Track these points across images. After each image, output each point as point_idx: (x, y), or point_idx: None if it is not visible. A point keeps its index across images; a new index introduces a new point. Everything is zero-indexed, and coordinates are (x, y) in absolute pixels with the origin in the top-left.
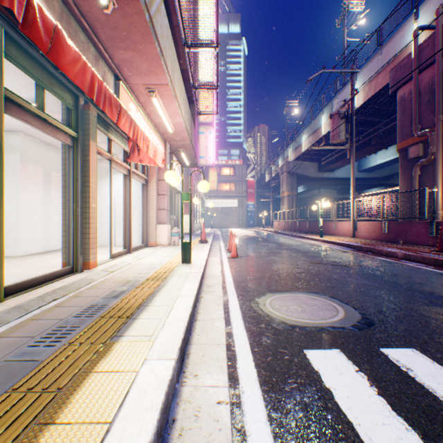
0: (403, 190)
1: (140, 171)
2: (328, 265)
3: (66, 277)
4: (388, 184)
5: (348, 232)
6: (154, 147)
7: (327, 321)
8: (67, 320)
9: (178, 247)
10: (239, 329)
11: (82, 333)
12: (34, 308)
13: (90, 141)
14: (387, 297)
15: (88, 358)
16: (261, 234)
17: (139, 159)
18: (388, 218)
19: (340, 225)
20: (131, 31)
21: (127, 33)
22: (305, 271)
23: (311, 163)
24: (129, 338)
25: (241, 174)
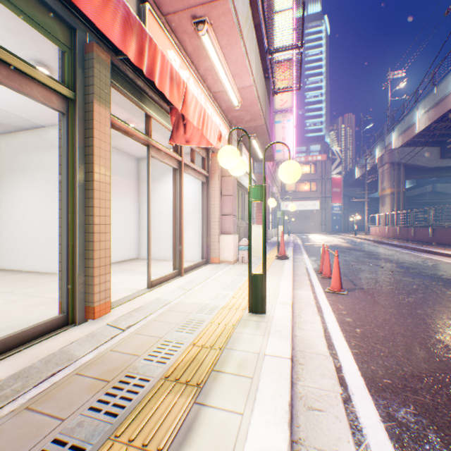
0: None
1: (200, 166)
2: None
3: (42, 340)
4: None
5: None
6: (200, 106)
7: None
8: None
9: (246, 266)
10: None
11: None
12: None
13: (94, 103)
14: None
15: None
16: (357, 245)
17: (185, 139)
18: None
19: None
20: None
21: None
22: None
23: (427, 148)
24: None
25: (324, 171)
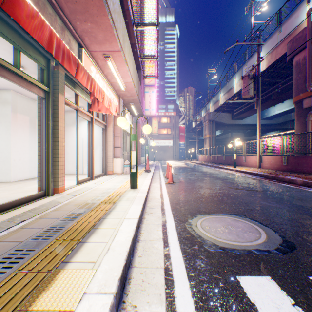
0: (299, 132)
1: (101, 119)
2: (244, 190)
3: (39, 200)
4: (283, 128)
5: (255, 164)
6: (109, 98)
7: (253, 244)
8: (26, 242)
9: (128, 175)
10: (175, 250)
11: (33, 259)
12: (3, 229)
13: (59, 94)
14: (299, 220)
15: (29, 290)
16: (190, 165)
17: (98, 109)
18: (287, 153)
19: (249, 158)
20: (89, 5)
21: (85, 7)
22: (226, 195)
23: (226, 114)
24: (75, 264)
25: (175, 122)
